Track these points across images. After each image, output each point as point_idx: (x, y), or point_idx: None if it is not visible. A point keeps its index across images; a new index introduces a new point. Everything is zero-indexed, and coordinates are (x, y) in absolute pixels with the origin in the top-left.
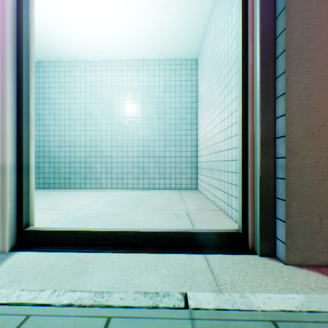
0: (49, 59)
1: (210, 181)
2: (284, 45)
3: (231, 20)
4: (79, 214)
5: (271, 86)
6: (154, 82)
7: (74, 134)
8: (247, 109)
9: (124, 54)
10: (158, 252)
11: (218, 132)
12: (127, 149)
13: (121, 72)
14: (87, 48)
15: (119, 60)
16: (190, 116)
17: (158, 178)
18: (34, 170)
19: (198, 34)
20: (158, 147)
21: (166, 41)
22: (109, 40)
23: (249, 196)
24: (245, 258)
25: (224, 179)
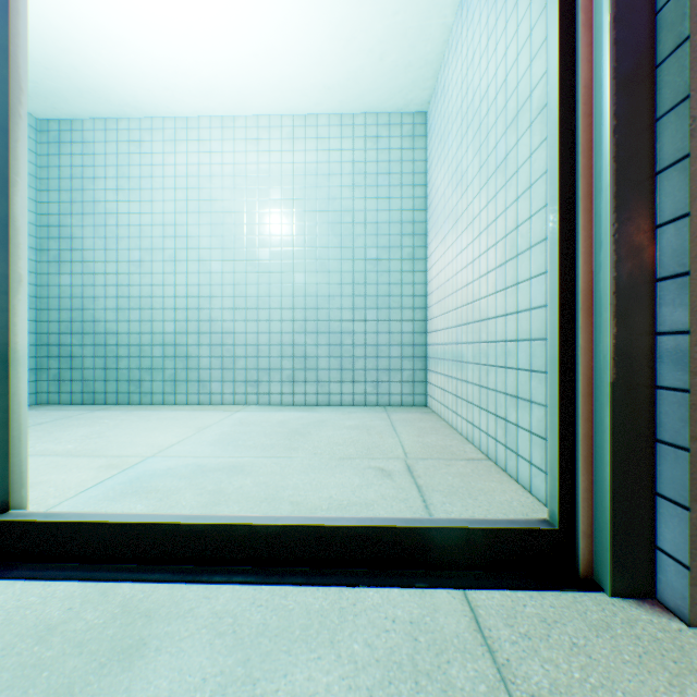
0: (95, 114)
1: (460, 388)
2: (684, 25)
3: (517, 0)
4: (151, 470)
5: (642, 142)
6: (328, 164)
7: (149, 281)
8: (573, 205)
9: (262, 101)
10: (339, 583)
11: (480, 274)
12: (268, 317)
13: (255, 141)
14: (179, 88)
15: (251, 116)
16: (410, 241)
17: (338, 381)
18: (27, 365)
19: (429, 52)
20: (339, 312)
21: (356, 70)
22: (227, 68)
23: (581, 435)
24: (573, 602)
25: (495, 384)
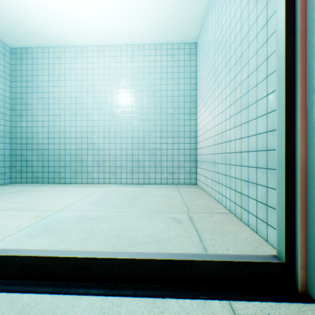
0: (38, 45)
1: (214, 176)
2: None
3: None
4: (57, 219)
5: None
6: (149, 68)
7: (63, 124)
8: (294, 68)
9: (117, 38)
10: (153, 295)
11: (226, 118)
12: (120, 141)
13: (114, 57)
14: (77, 31)
15: (112, 45)
16: (189, 105)
17: (153, 172)
18: None
19: (198, 11)
20: (154, 139)
21: (163, 21)
22: (100, 20)
23: (299, 206)
24: (299, 311)
25: (235, 174)
